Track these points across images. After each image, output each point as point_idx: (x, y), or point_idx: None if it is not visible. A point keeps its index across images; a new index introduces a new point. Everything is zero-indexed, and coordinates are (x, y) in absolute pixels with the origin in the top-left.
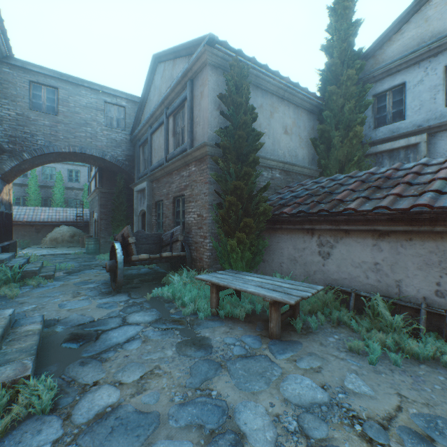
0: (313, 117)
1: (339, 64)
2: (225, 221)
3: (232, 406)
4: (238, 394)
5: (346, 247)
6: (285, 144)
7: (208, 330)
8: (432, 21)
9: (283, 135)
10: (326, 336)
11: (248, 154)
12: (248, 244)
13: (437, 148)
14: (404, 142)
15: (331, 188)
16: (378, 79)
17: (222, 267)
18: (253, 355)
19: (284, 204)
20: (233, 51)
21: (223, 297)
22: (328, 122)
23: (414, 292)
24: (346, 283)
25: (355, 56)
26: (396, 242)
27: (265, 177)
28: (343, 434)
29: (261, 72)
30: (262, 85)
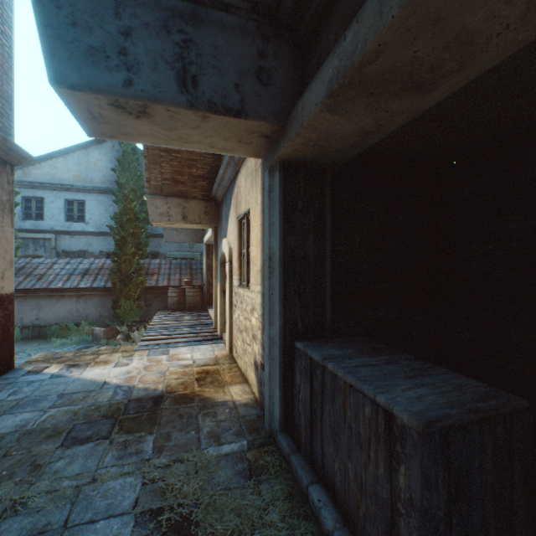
0: None
1: None
2: None
3: None
4: None
5: None
6: None
7: None
8: (60, 171)
9: None
10: None
11: None
12: None
13: (62, 243)
14: (43, 236)
15: None
16: (27, 188)
17: None
18: None
19: None
20: None
21: None
22: None
23: (29, 320)
24: None
25: None
26: (22, 300)
27: None
28: None
29: None
30: None
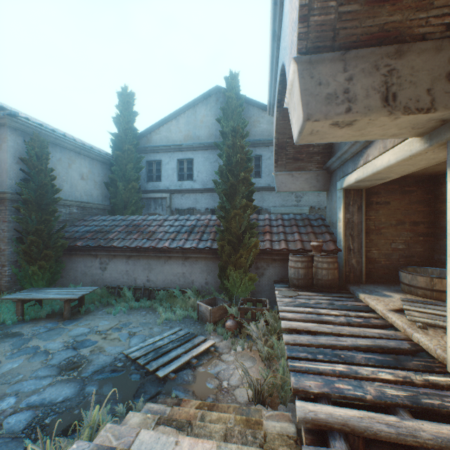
0: (107, 166)
1: (124, 136)
2: (28, 253)
3: (42, 346)
4: (45, 342)
5: (114, 264)
6: (82, 187)
7: (18, 328)
8: (173, 133)
9: (80, 181)
10: (99, 311)
11: (48, 204)
12: (49, 268)
13: (175, 202)
14: (160, 195)
15: (110, 228)
16: (149, 153)
17: (23, 287)
18: (54, 329)
19: (79, 237)
20: (34, 122)
21: (28, 307)
22: (117, 174)
23: (141, 281)
24: (115, 283)
25: (134, 135)
26: (135, 260)
27: (64, 213)
28: (92, 336)
29: (60, 137)
30: (62, 144)
